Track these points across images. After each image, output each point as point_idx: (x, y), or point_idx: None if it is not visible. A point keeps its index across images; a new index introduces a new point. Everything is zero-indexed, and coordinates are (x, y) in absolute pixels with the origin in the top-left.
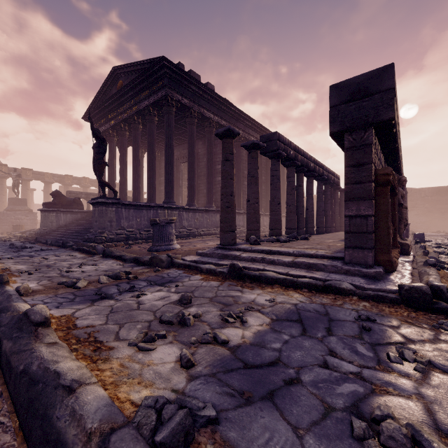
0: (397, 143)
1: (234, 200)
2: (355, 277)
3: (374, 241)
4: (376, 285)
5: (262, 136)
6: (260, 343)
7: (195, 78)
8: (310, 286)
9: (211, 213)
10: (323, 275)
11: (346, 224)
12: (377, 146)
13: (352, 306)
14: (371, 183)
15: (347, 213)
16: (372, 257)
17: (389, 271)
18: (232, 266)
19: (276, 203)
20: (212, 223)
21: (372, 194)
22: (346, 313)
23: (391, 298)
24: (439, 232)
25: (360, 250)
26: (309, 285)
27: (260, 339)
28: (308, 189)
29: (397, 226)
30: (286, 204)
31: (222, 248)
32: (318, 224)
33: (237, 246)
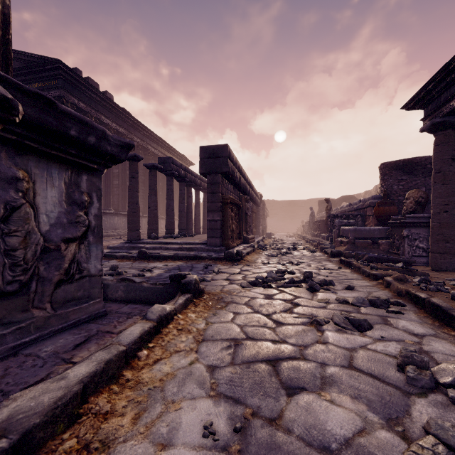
0: (236, 181)
1: (139, 207)
2: (211, 252)
3: (221, 234)
4: (218, 254)
5: (160, 158)
6: (160, 275)
7: (94, 85)
8: (187, 257)
9: (109, 216)
10: (195, 253)
11: (208, 224)
12: (225, 182)
13: (204, 263)
14: (219, 203)
15: (208, 219)
16: (219, 241)
17: (228, 249)
18: (140, 251)
19: (171, 210)
20: (110, 225)
21: (219, 209)
22: (201, 265)
23: (221, 258)
24: (289, 232)
25: (214, 239)
26: (186, 257)
27: (160, 274)
28: (196, 199)
29: (245, 227)
30: (179, 211)
31: (130, 243)
32: (204, 226)
33: (142, 240)
